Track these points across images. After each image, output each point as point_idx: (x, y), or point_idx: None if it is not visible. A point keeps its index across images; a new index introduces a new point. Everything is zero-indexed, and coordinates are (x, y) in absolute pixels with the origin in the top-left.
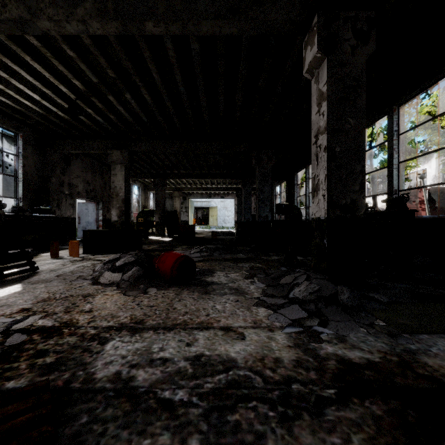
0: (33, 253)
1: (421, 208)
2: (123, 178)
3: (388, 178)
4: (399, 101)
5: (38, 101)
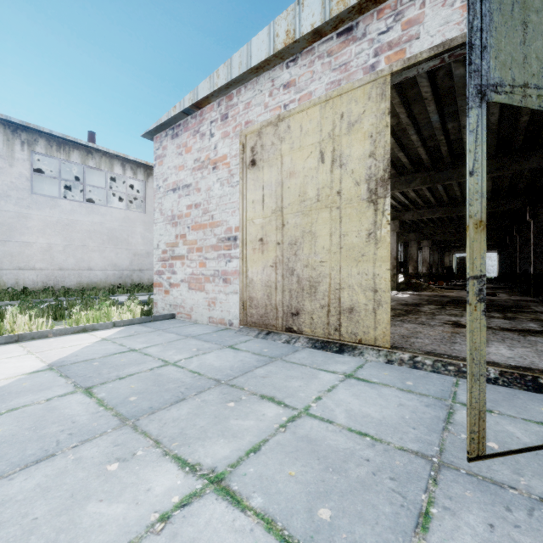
0: None
1: None
2: (437, 256)
3: None
4: None
5: None
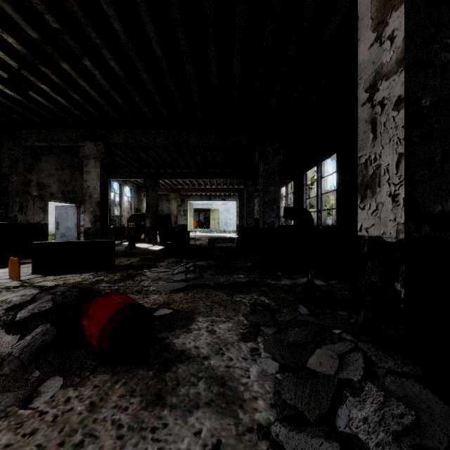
0: None
1: None
2: (98, 176)
3: None
4: None
5: None
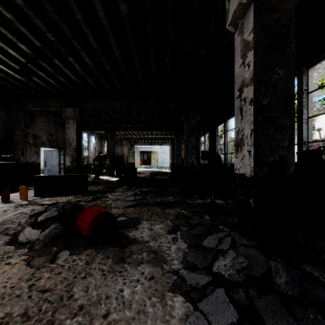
0: None
1: None
2: (75, 131)
3: (298, 131)
4: (309, 63)
5: None
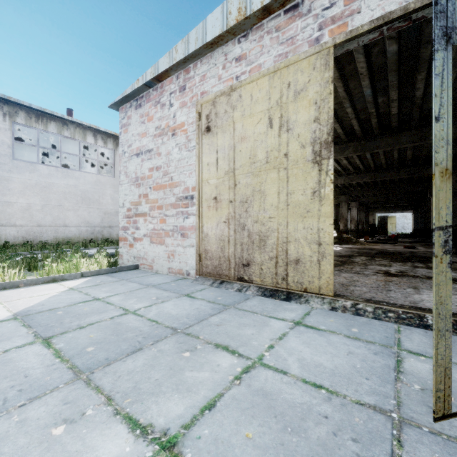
0: None
1: None
2: (363, 215)
3: None
4: None
5: None
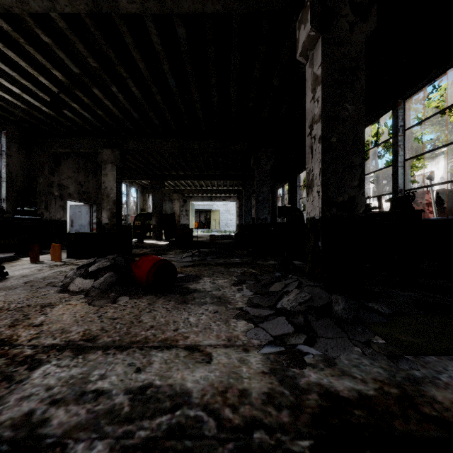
0: (14, 257)
1: (429, 211)
2: (114, 178)
3: (393, 177)
4: (405, 93)
5: (20, 95)
